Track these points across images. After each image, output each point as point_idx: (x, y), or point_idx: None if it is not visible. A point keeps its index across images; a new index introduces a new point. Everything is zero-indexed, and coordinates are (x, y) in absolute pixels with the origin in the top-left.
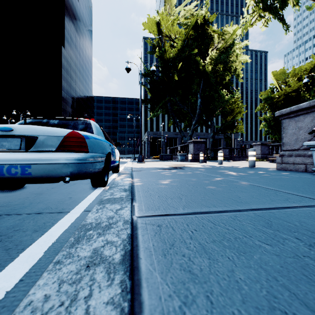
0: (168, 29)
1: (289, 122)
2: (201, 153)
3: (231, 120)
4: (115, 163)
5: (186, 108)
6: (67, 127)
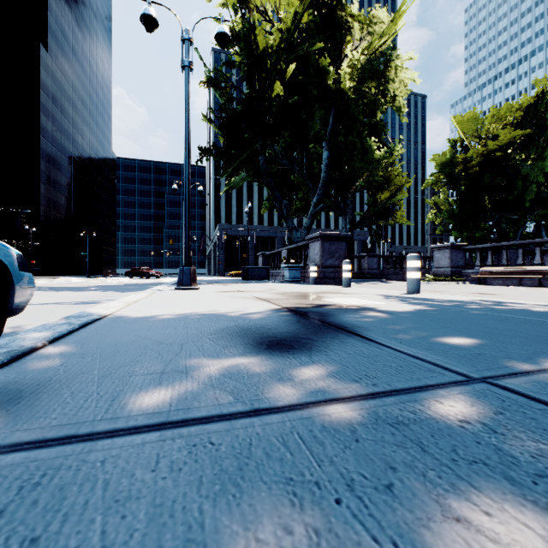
0: None
1: None
2: (346, 263)
3: (384, 199)
4: None
5: (298, 169)
6: None
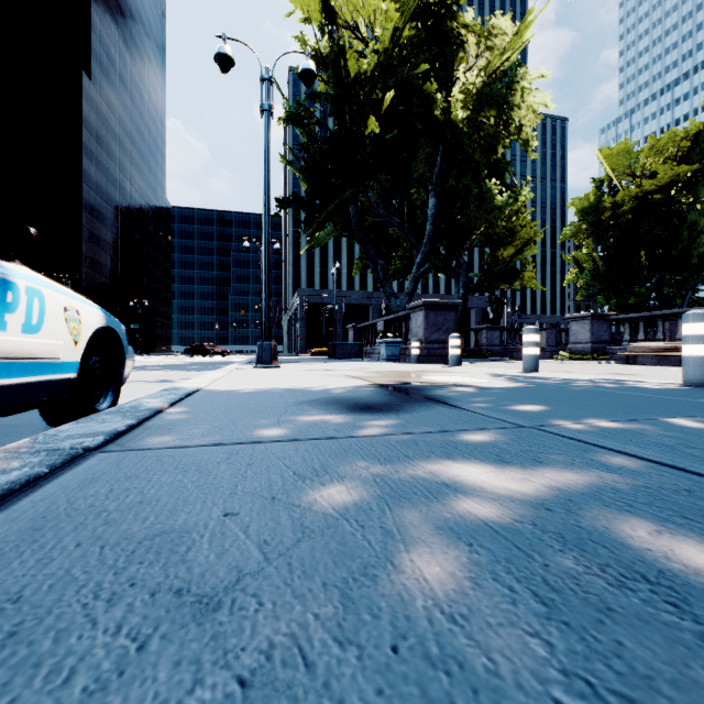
0: (350, 6)
1: None
2: (453, 337)
3: (508, 257)
4: None
5: (398, 221)
6: None
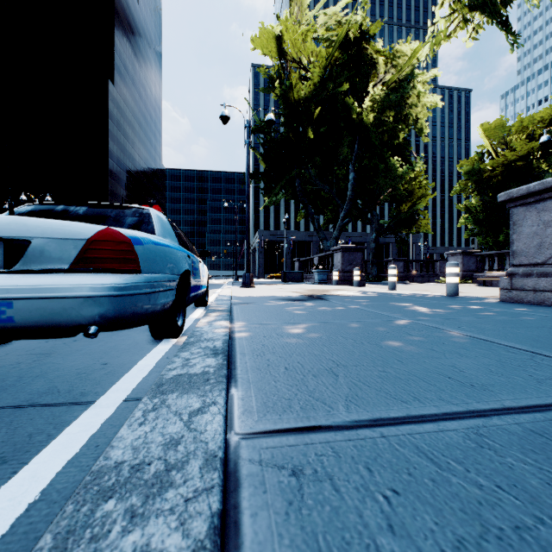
0: (296, 48)
1: (525, 213)
2: (356, 270)
3: (408, 210)
4: (200, 290)
5: (328, 188)
6: (103, 221)
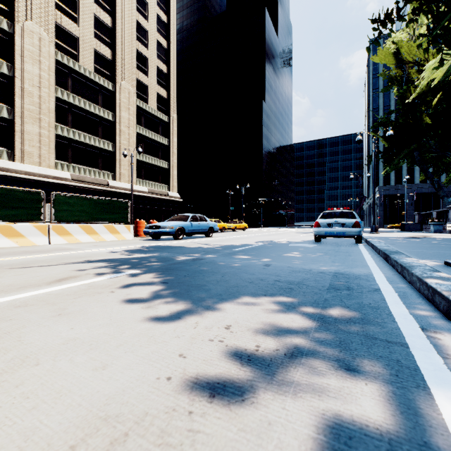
0: (414, 54)
1: None
2: None
3: None
4: None
5: (449, 154)
6: (344, 216)
